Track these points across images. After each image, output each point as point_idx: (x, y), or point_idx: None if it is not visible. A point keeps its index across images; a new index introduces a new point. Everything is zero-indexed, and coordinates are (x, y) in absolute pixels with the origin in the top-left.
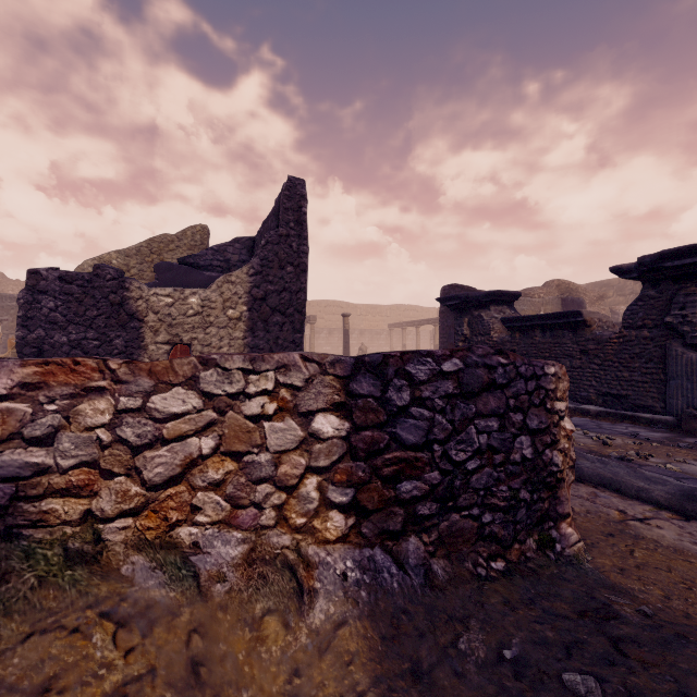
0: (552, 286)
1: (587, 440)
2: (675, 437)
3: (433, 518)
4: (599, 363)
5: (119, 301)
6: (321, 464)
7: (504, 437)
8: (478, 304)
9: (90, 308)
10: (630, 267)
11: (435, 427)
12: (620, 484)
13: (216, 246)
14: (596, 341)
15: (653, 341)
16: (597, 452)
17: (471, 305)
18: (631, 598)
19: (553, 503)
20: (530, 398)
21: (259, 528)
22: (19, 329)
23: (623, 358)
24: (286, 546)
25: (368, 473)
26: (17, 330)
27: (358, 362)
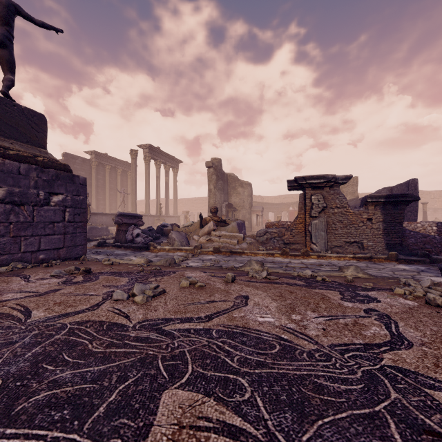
0: None
1: None
2: None
3: None
4: None
5: None
6: (433, 231)
7: None
8: None
9: None
10: None
11: None
12: None
13: (377, 191)
14: None
15: None
16: None
17: None
18: None
19: None
20: None
21: None
22: None
23: None
24: None
25: (439, 233)
26: None
27: (438, 222)
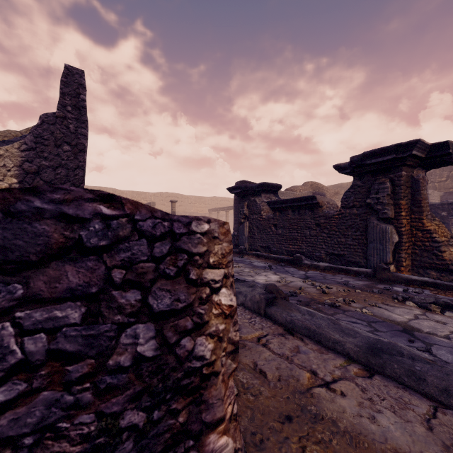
0: (308, 185)
1: (313, 289)
2: (372, 284)
3: None
4: (327, 232)
5: None
6: None
7: (96, 331)
8: (254, 192)
9: None
10: (345, 165)
11: None
12: (321, 335)
13: None
14: (325, 217)
15: (360, 216)
16: (316, 300)
17: (249, 193)
18: None
19: (196, 411)
20: (159, 266)
21: None
22: None
23: (341, 229)
24: None
25: None
26: None
27: None
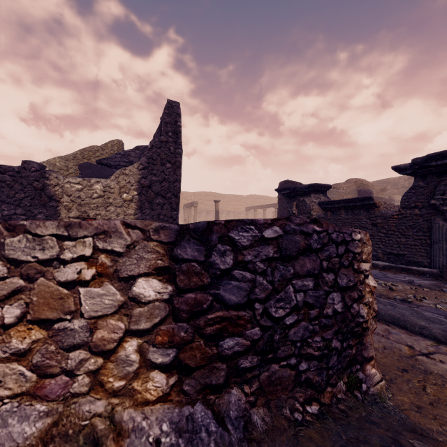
0: (351, 182)
1: (378, 286)
2: (439, 284)
3: (255, 370)
4: (384, 232)
5: (41, 187)
6: (142, 327)
7: (318, 294)
8: (303, 193)
9: (19, 192)
10: (406, 166)
11: (256, 287)
12: (406, 322)
13: (122, 152)
14: (382, 217)
15: (422, 217)
16: (386, 295)
17: (298, 193)
18: (431, 442)
19: (360, 349)
20: (341, 260)
21: (70, 397)
22: None
23: (401, 229)
24: (99, 413)
25: (191, 333)
26: None
27: (183, 228)
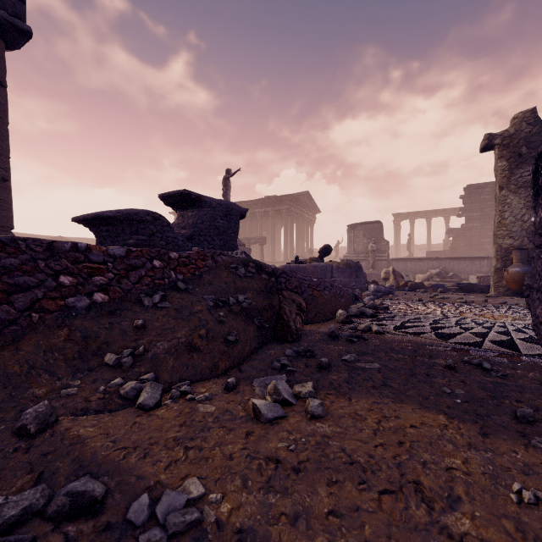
0: None
1: None
2: None
3: None
4: None
5: None
6: None
7: None
8: None
9: None
10: None
11: None
12: None
13: None
14: None
15: None
16: None
17: None
18: None
19: None
20: None
21: None
22: (532, 213)
23: None
24: None
25: None
26: (531, 215)
27: None
